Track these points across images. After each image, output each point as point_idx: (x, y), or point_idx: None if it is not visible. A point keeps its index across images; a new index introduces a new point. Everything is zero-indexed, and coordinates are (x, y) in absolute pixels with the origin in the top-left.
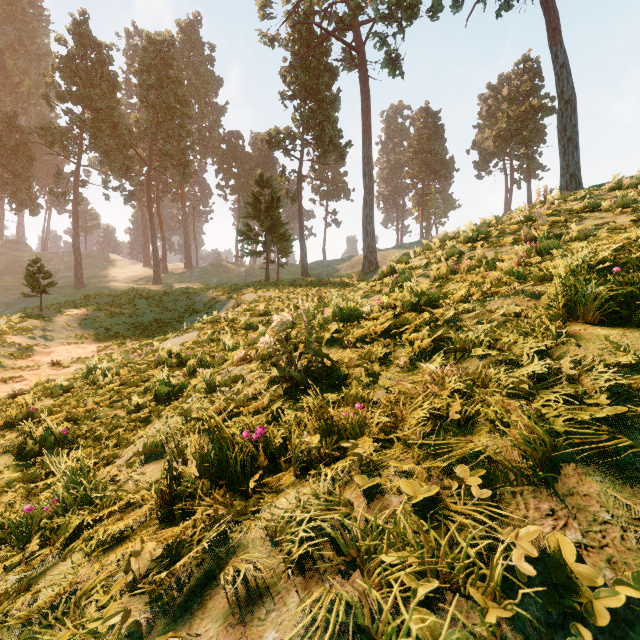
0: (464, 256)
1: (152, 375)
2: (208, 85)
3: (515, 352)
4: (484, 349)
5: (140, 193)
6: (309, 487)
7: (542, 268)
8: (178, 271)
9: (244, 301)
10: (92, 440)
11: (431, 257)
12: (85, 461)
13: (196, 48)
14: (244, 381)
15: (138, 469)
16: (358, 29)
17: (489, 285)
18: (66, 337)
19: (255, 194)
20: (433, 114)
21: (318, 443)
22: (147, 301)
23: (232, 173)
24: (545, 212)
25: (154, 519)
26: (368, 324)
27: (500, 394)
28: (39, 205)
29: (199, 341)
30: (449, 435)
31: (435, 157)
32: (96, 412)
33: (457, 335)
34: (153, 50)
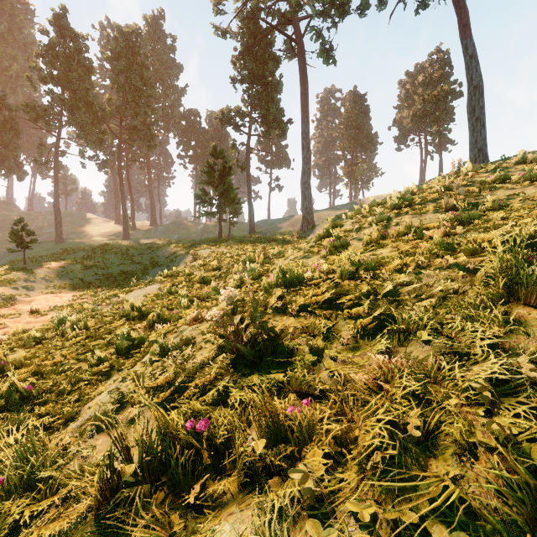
0: (392, 222)
1: (116, 327)
2: (170, 70)
3: (464, 342)
4: (429, 332)
5: (112, 162)
6: (253, 524)
7: (470, 240)
8: (145, 228)
9: (200, 256)
10: (56, 395)
11: (362, 221)
12: (46, 418)
13: (160, 39)
14: (195, 343)
15: (89, 439)
16: (297, 24)
17: (422, 257)
18: (45, 287)
19: (210, 164)
20: (360, 96)
21: (264, 449)
22: (117, 255)
23: (191, 145)
24: (461, 183)
25: (90, 525)
26: (310, 292)
27: (457, 396)
28: (25, 172)
29: (159, 293)
30: (410, 458)
31: (362, 133)
32: (62, 365)
33: (400, 315)
34: (123, 40)
